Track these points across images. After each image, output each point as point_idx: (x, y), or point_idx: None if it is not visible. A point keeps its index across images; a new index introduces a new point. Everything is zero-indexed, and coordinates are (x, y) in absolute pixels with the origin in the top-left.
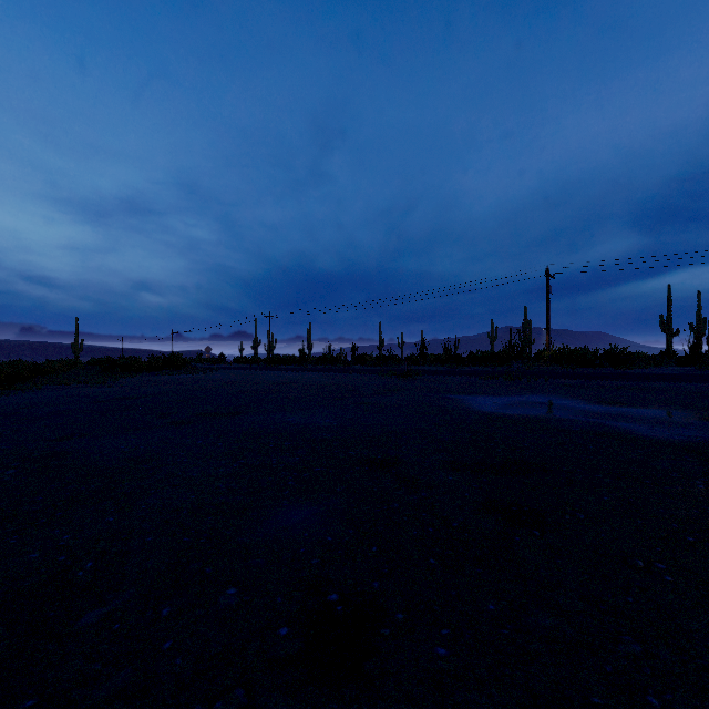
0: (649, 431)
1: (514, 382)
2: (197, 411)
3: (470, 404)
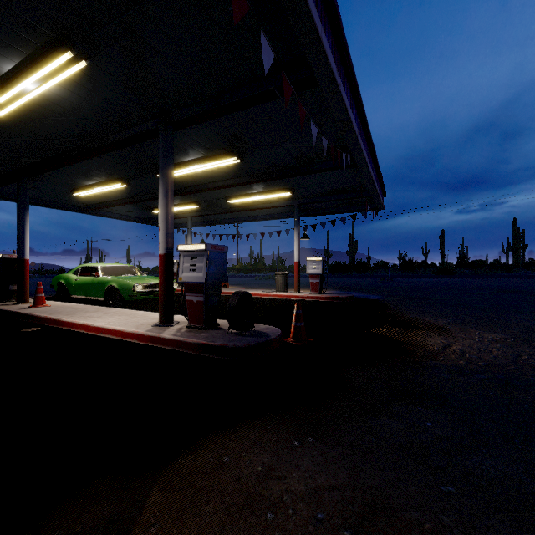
0: None
1: None
2: None
3: None
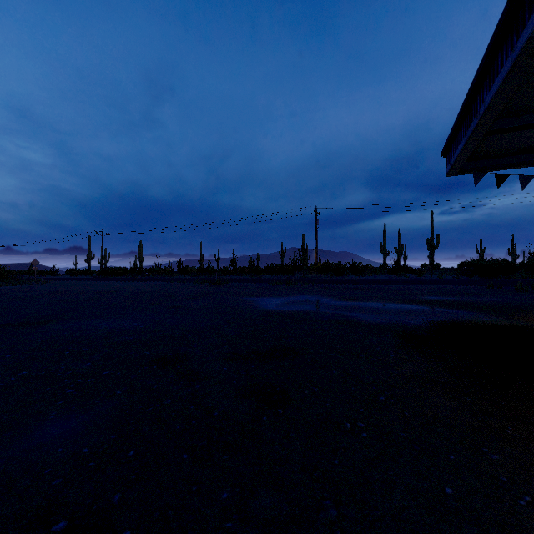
0: (368, 318)
1: (292, 286)
2: (1, 322)
3: (258, 304)
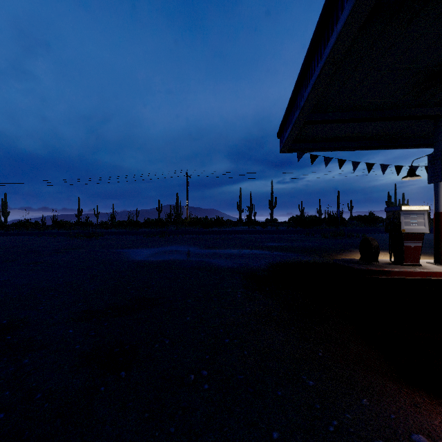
0: (224, 263)
1: (165, 238)
2: None
3: (129, 256)
